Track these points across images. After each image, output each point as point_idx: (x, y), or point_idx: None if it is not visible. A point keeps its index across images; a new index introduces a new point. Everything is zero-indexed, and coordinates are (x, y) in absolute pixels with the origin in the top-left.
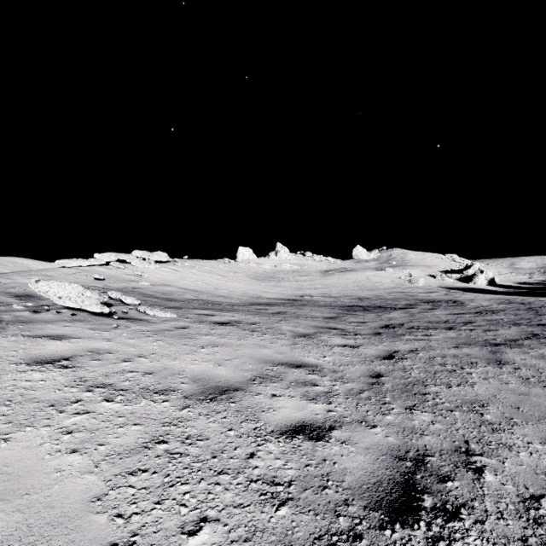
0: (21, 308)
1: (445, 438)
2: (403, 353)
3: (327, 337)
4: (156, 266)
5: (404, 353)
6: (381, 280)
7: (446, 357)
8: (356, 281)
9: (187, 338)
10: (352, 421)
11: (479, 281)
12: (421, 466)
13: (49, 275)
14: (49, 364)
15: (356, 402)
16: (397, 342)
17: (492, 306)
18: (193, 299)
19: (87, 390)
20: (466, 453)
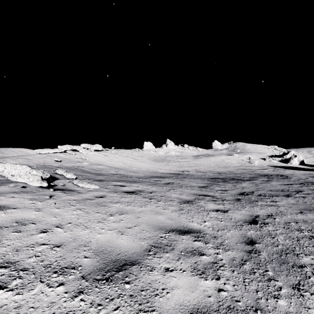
0: None
1: None
2: (263, 218)
3: (203, 203)
4: (94, 153)
5: (264, 218)
6: (231, 161)
7: (298, 222)
8: (215, 162)
9: (101, 206)
10: (246, 309)
11: (293, 162)
12: None
13: (28, 158)
14: None
15: (242, 277)
16: (255, 207)
17: (309, 179)
18: (114, 173)
19: None
20: None
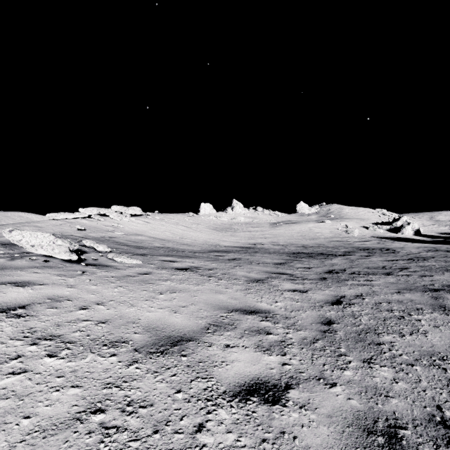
0: (4, 255)
1: (414, 401)
2: (349, 298)
3: (277, 282)
4: (131, 219)
5: (351, 298)
6: (322, 230)
7: (391, 302)
8: (300, 231)
9: (147, 284)
10: (309, 378)
11: (406, 232)
12: (395, 443)
13: (39, 226)
14: (3, 313)
15: (310, 353)
16: (343, 287)
17: (422, 253)
18: (160, 246)
19: (32, 343)
20: (442, 424)
